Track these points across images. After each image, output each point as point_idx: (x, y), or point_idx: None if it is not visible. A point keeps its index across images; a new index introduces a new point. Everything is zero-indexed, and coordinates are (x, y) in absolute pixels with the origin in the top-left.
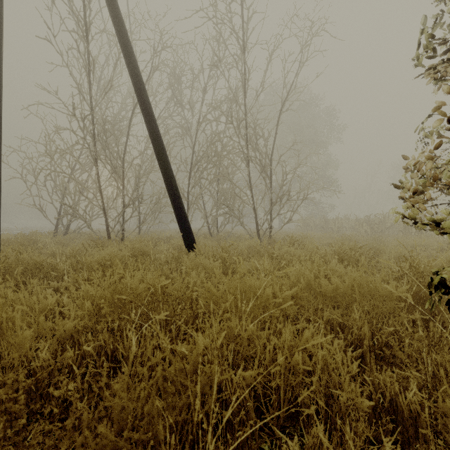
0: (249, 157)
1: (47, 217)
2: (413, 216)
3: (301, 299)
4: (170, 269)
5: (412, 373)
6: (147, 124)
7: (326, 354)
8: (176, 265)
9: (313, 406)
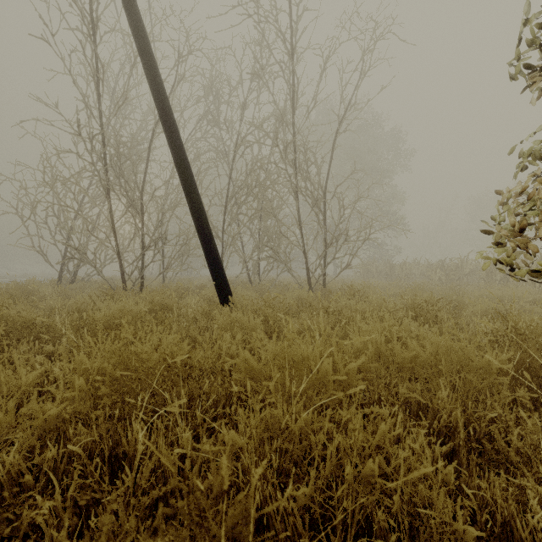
0: (298, 187)
1: (49, 262)
2: (509, 261)
3: (367, 370)
4: (199, 328)
5: (529, 480)
6: (170, 144)
7: (410, 456)
8: (206, 322)
9: (394, 534)
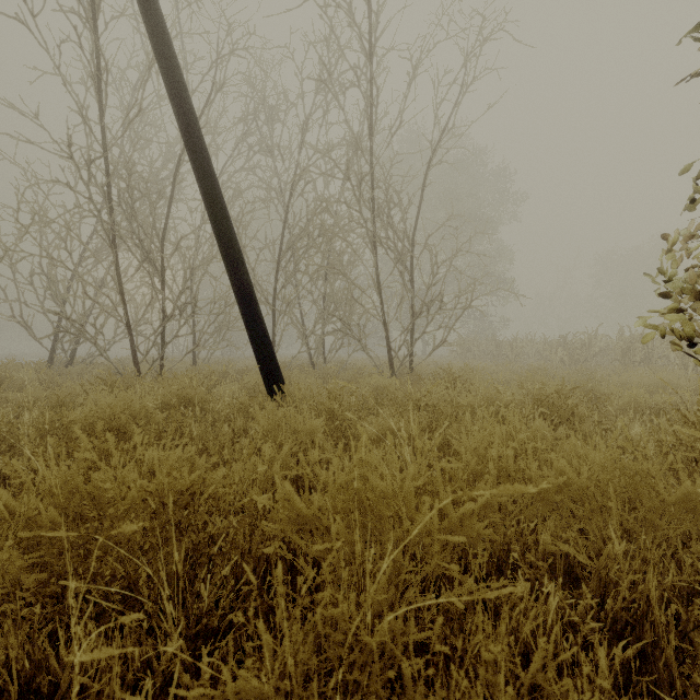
0: (376, 236)
1: (35, 337)
2: (690, 334)
3: None
4: (233, 431)
5: None
6: (196, 170)
7: None
8: (244, 423)
9: None
